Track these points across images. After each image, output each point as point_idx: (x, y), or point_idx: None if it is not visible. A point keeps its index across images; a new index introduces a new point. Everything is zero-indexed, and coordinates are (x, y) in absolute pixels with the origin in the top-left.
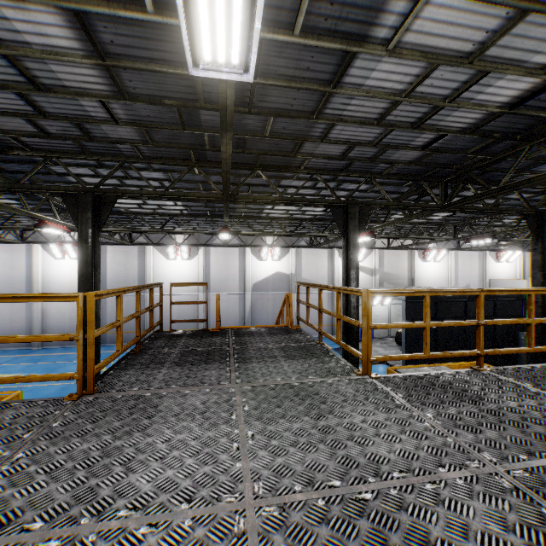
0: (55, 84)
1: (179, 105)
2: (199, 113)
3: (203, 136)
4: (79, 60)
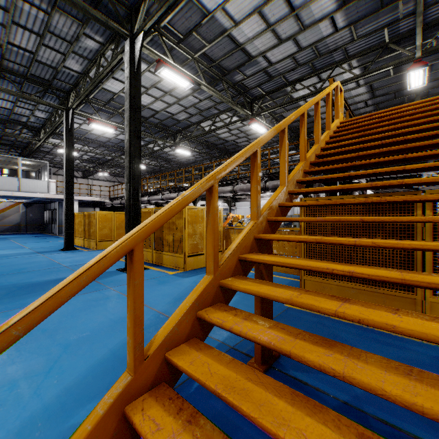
0: (352, 103)
1: (395, 92)
2: (403, 91)
3: (404, 98)
4: (365, 94)
